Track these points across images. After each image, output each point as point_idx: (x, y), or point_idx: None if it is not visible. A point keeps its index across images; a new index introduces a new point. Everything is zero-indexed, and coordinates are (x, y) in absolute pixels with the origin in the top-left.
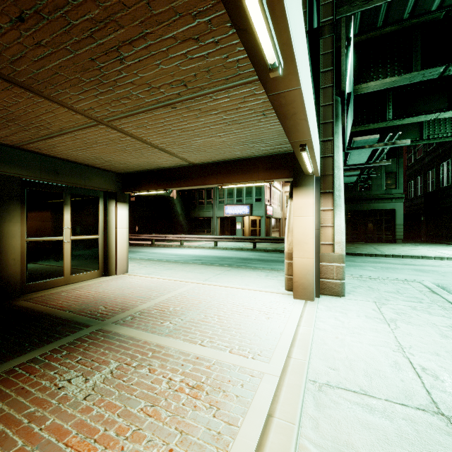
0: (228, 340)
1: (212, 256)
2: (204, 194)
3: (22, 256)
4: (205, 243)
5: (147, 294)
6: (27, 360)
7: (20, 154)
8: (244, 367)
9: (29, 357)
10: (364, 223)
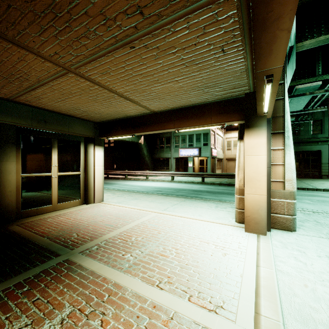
0: (186, 281)
1: (170, 188)
2: (164, 140)
3: (18, 188)
4: (165, 177)
5: (115, 223)
6: None
7: (15, 106)
8: (206, 327)
9: None
10: None
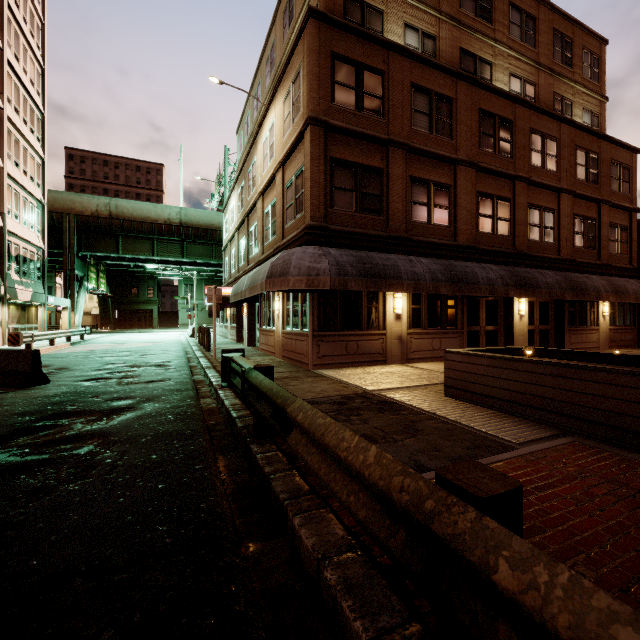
0: None
1: None
2: None
3: None
4: None
5: None
6: None
7: None
8: None
9: None
10: (137, 317)
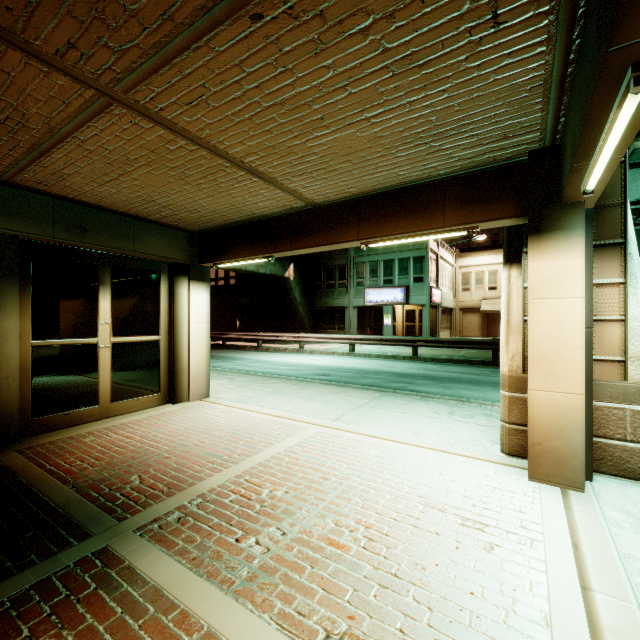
0: (399, 635)
1: (347, 369)
2: (334, 273)
3: (25, 371)
4: (336, 346)
5: (228, 449)
6: None
7: (17, 195)
8: None
9: None
10: None
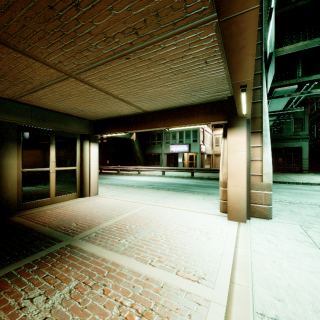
0: (175, 260)
1: (161, 182)
2: (155, 137)
3: (19, 182)
4: (156, 172)
5: (110, 213)
6: (3, 274)
7: (16, 105)
8: (190, 292)
9: (6, 270)
10: (276, 158)
